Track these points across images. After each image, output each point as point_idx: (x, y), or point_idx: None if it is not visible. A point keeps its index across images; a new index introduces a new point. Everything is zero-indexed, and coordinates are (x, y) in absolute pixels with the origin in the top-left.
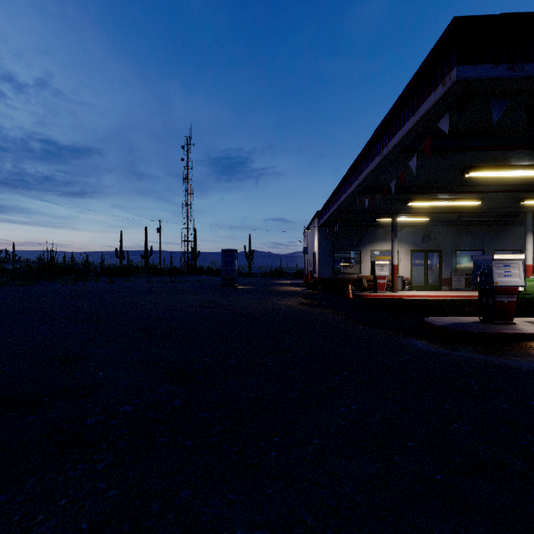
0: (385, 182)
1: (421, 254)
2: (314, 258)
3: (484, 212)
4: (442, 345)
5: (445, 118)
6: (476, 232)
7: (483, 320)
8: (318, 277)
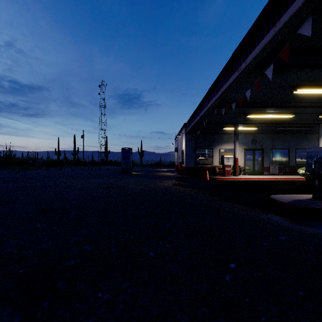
0: (234, 98)
1: (251, 151)
2: (182, 154)
3: (293, 123)
4: (296, 220)
5: (308, 21)
6: (285, 137)
7: (315, 197)
8: (185, 166)
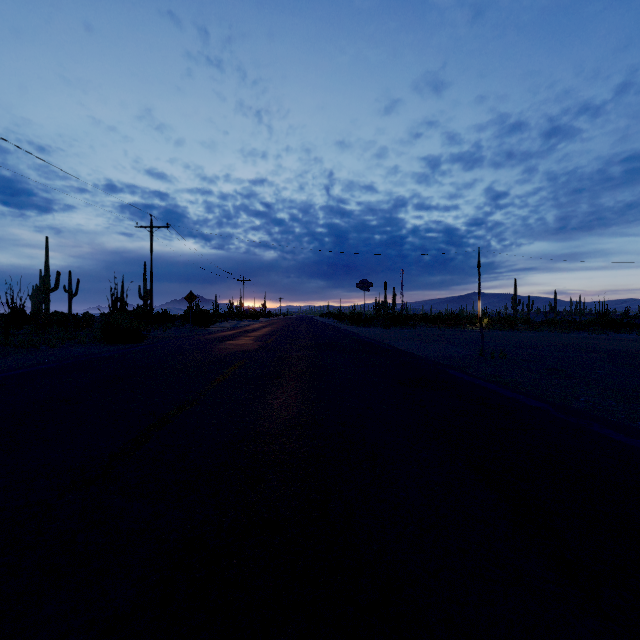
0: None
1: None
2: None
3: None
4: None
5: None
6: None
7: None
8: None
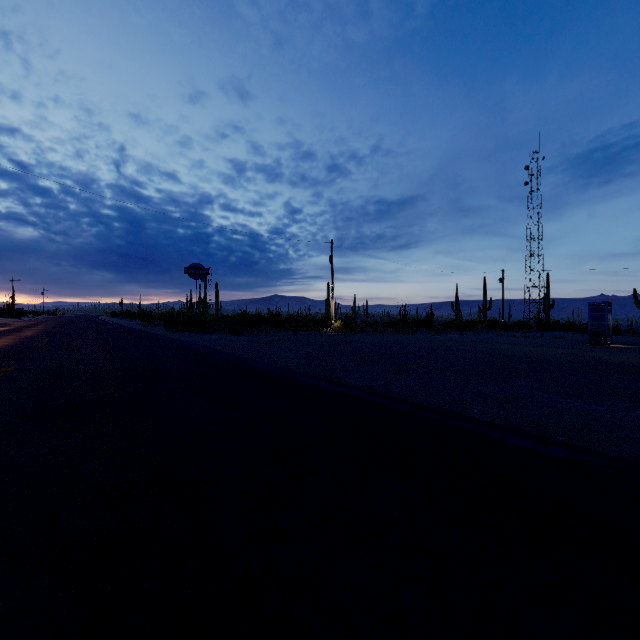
0: None
1: None
2: None
3: None
4: None
5: None
6: None
7: None
8: None
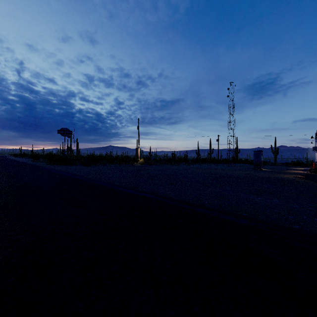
0: None
1: None
2: None
3: None
4: None
5: None
6: None
7: None
8: None
